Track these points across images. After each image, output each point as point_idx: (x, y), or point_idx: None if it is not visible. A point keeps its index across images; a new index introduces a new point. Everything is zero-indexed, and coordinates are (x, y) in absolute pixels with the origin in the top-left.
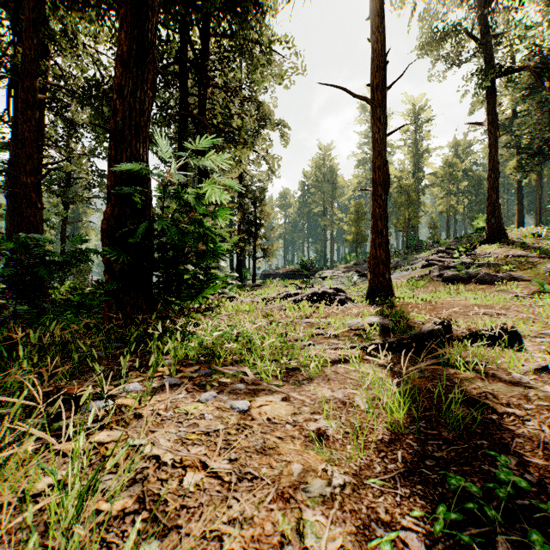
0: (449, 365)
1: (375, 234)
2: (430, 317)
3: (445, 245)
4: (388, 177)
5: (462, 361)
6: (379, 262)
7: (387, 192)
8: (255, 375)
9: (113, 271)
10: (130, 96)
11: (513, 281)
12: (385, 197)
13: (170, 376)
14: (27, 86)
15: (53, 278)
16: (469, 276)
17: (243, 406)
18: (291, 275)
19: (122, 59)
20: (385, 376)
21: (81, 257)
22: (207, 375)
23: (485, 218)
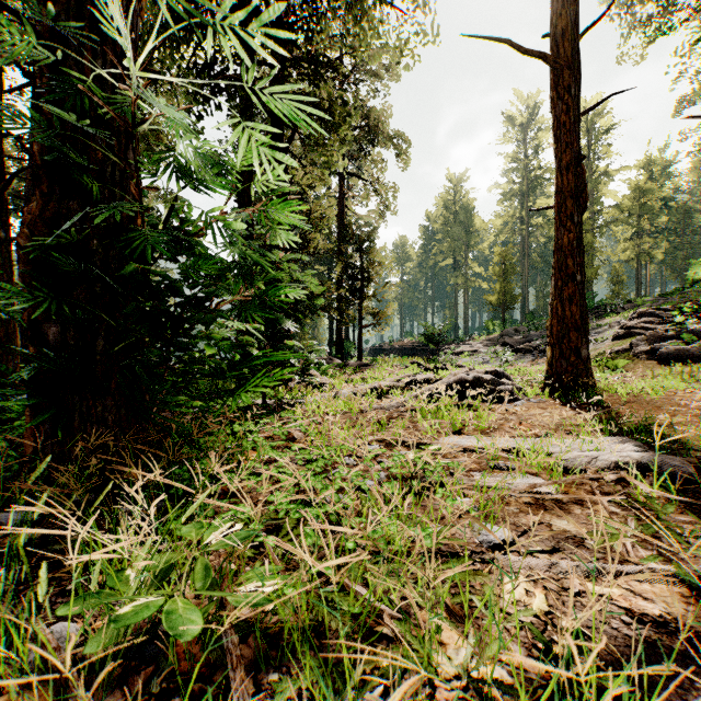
0: None
1: (562, 280)
2: None
3: (643, 306)
4: (584, 183)
5: None
6: (569, 328)
7: (582, 210)
8: None
9: (46, 340)
10: None
11: None
12: (579, 217)
13: None
14: None
15: None
16: None
17: None
18: (411, 350)
19: None
20: None
21: None
22: None
23: None
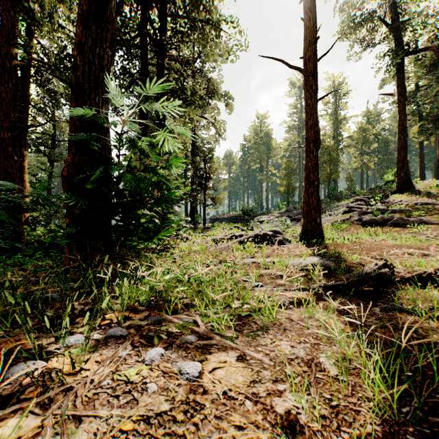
0: (404, 311)
1: (308, 184)
2: (366, 257)
3: (361, 195)
4: (318, 135)
5: (425, 309)
6: (311, 208)
7: (318, 149)
8: (207, 322)
9: (74, 216)
10: (89, 52)
11: (423, 224)
12: (316, 152)
13: (118, 325)
14: (5, 53)
15: (37, 222)
16: (384, 220)
17: (193, 371)
18: (234, 219)
19: (82, 18)
20: (343, 326)
21: (43, 202)
22: (156, 324)
23: (394, 173)
